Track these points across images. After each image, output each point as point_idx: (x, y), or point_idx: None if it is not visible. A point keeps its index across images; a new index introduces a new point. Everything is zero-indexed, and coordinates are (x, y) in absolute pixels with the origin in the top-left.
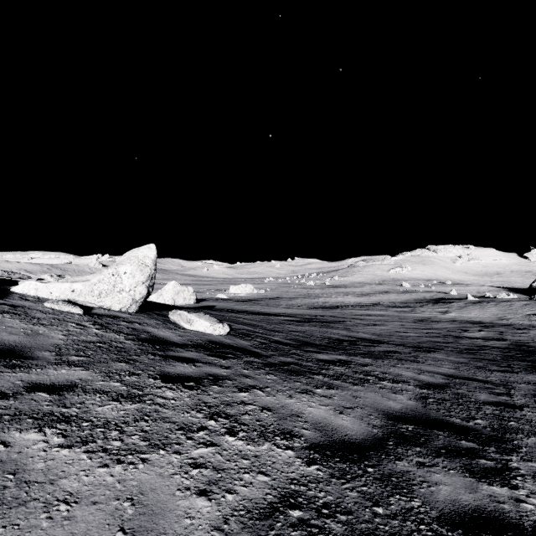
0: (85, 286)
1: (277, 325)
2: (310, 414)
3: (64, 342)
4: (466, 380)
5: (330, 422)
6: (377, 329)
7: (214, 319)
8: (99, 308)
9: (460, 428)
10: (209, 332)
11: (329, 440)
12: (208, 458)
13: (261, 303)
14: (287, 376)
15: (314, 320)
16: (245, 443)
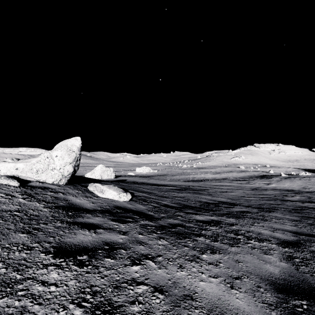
0: (26, 165)
1: (165, 192)
2: (203, 294)
3: None
4: (310, 237)
5: (226, 305)
6: (229, 195)
7: (121, 189)
8: (35, 181)
9: None
10: (116, 199)
11: None
12: None
13: (155, 178)
14: (176, 240)
15: (188, 189)
16: None
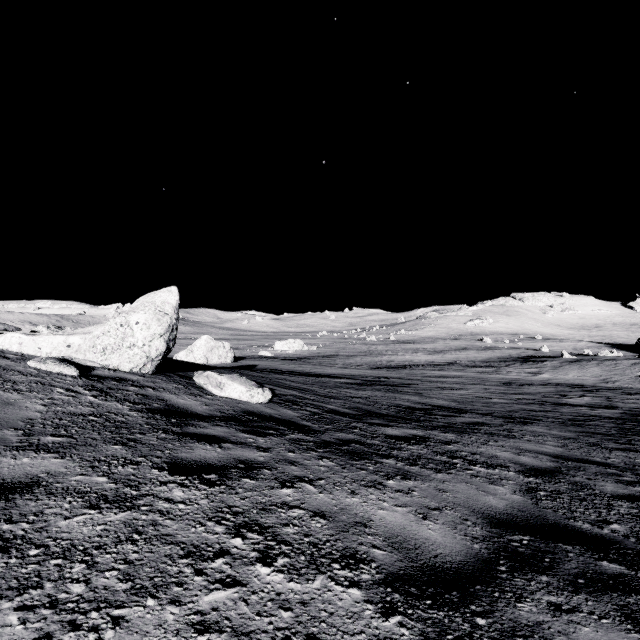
0: (84, 339)
1: (333, 389)
2: (382, 522)
3: (41, 416)
4: (580, 463)
5: (411, 534)
6: (456, 394)
7: (252, 382)
8: (102, 368)
9: (593, 539)
10: (245, 400)
11: (413, 567)
12: (226, 611)
13: (313, 362)
14: (347, 461)
15: (378, 383)
16: (287, 578)
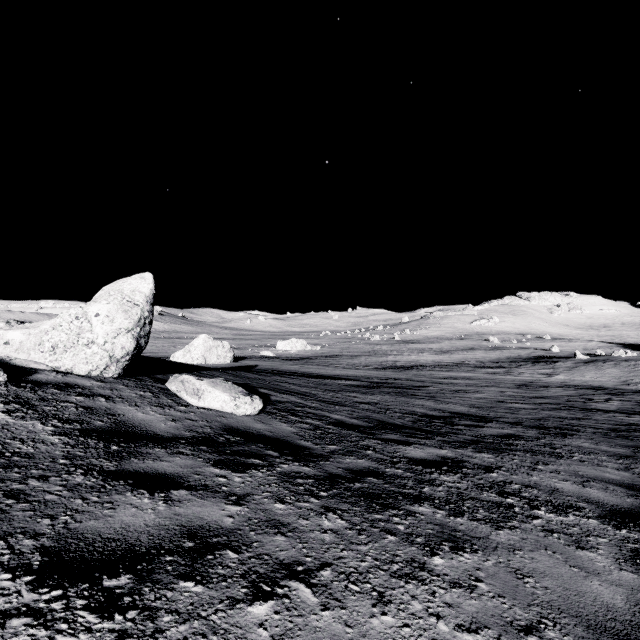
0: (28, 335)
1: (337, 393)
2: None
3: None
4: None
5: None
6: (472, 398)
7: (239, 389)
8: (49, 371)
9: None
10: (229, 411)
11: None
12: None
13: (316, 362)
14: (364, 514)
15: (385, 385)
16: None
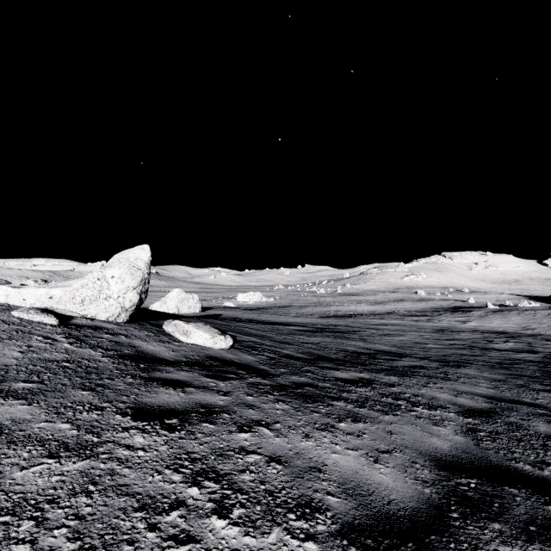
0: (65, 291)
1: (287, 336)
2: (335, 467)
3: (16, 362)
4: (512, 404)
5: (364, 479)
6: (395, 340)
7: (215, 330)
8: (81, 318)
9: (536, 481)
10: (209, 346)
11: (368, 516)
12: None
13: (270, 312)
14: (301, 404)
15: (327, 330)
16: (242, 531)
